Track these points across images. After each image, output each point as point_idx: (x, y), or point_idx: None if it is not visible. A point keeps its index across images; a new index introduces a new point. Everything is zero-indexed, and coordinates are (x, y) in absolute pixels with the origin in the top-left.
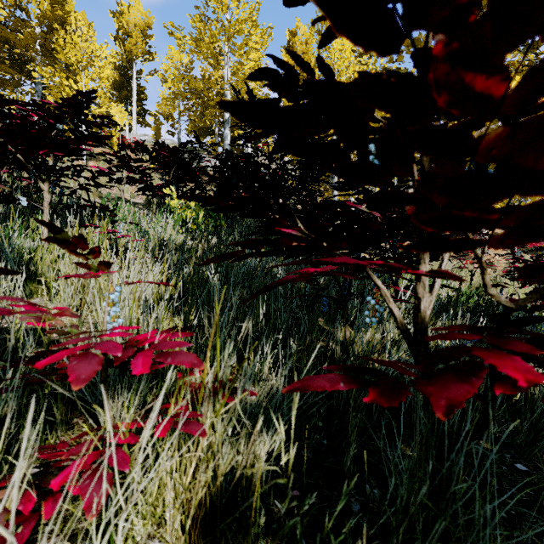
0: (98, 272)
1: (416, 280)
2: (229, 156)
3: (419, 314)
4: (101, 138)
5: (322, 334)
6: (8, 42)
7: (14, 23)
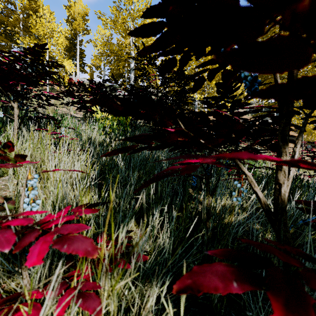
0: (16, 163)
1: (277, 169)
2: (133, 89)
3: (280, 196)
4: (50, 74)
5: (191, 198)
6: (4, 23)
7: (6, 12)
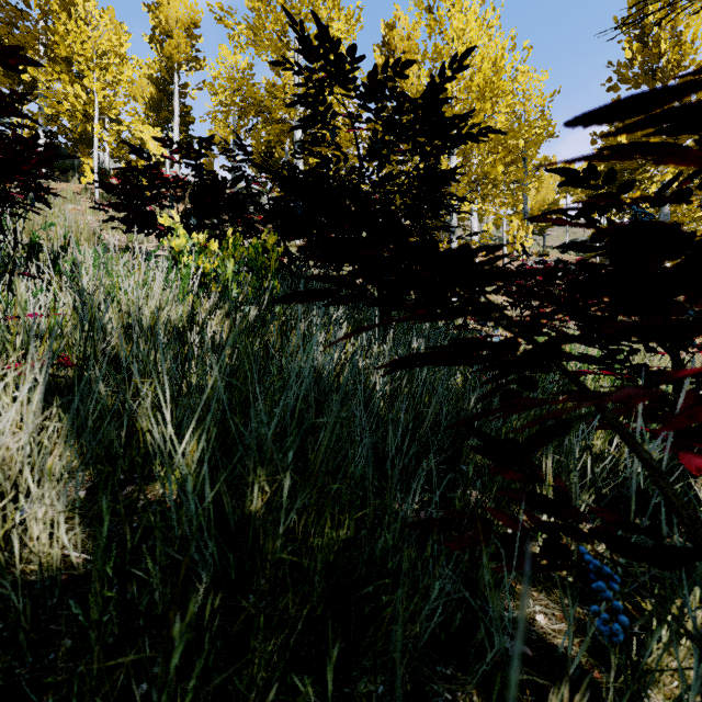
0: None
1: None
2: (294, 176)
3: None
4: None
5: None
6: None
7: (6, 13)
